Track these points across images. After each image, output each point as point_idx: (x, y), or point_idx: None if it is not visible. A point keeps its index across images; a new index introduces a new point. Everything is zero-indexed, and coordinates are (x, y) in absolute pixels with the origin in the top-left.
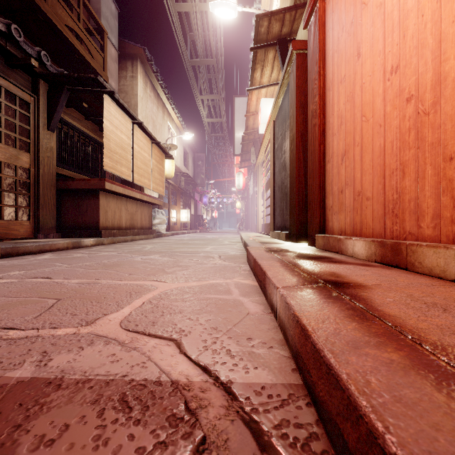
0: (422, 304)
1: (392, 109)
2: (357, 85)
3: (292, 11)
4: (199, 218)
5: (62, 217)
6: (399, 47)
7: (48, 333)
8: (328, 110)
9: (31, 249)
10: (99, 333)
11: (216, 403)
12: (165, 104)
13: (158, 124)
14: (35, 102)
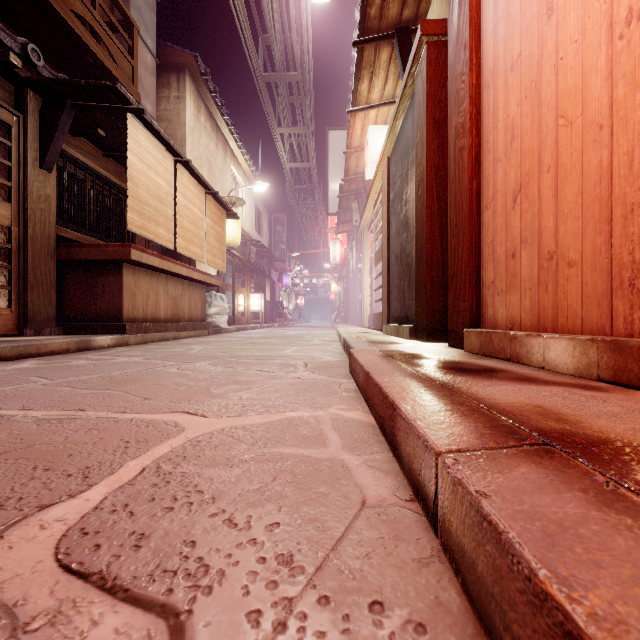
0: None
1: (631, 90)
2: (546, 65)
3: None
4: (277, 306)
5: (65, 302)
6: None
7: None
8: (485, 122)
9: (4, 353)
10: None
11: None
12: (227, 140)
13: (217, 169)
14: (19, 123)
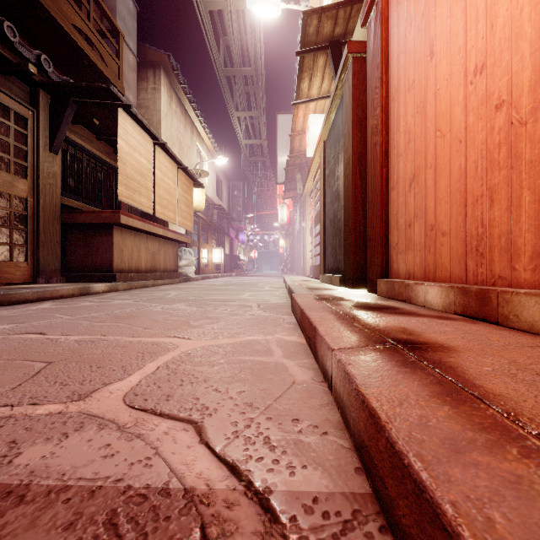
0: (534, 376)
1: (476, 120)
2: (429, 92)
3: (347, 7)
4: (235, 259)
5: (67, 257)
6: (486, 41)
7: (25, 411)
8: (392, 125)
9: (27, 297)
10: (94, 411)
11: (247, 527)
12: (194, 122)
13: (185, 146)
14: (34, 117)
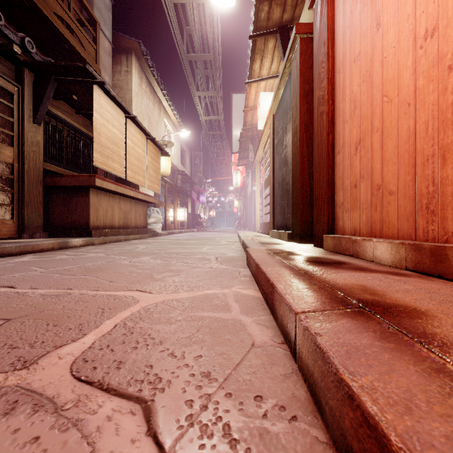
0: None
1: (427, 82)
2: (376, 61)
3: None
4: (196, 217)
5: (50, 215)
6: (438, 5)
7: None
8: (337, 95)
9: (10, 251)
10: (34, 385)
11: None
12: (161, 100)
13: (154, 121)
14: (19, 92)
